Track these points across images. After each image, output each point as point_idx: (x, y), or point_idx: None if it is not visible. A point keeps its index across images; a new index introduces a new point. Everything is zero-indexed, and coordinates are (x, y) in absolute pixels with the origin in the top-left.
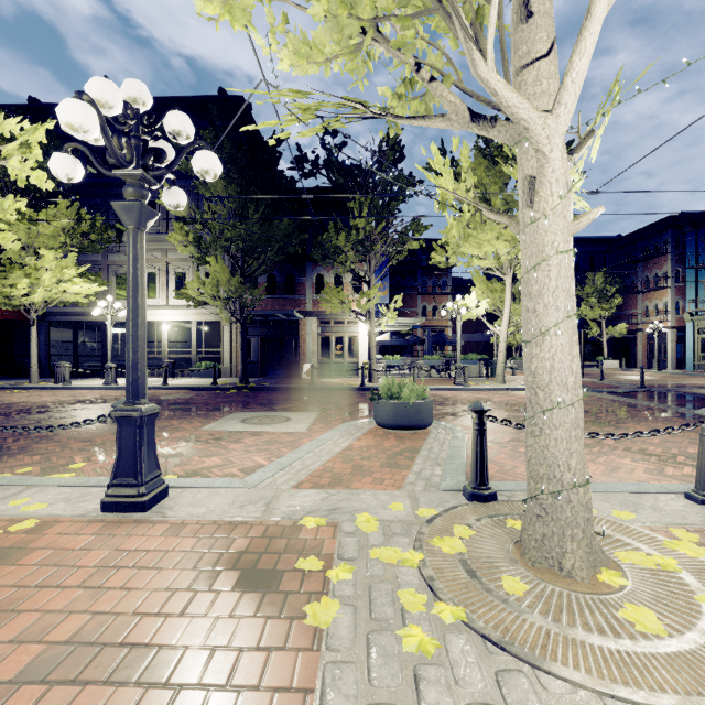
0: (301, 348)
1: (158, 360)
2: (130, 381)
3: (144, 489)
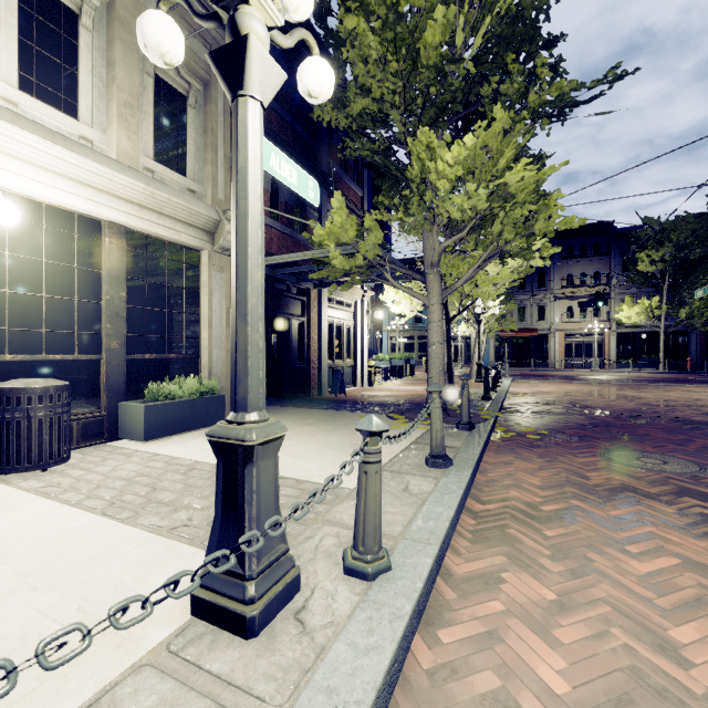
0: (312, 341)
1: None
2: None
3: None
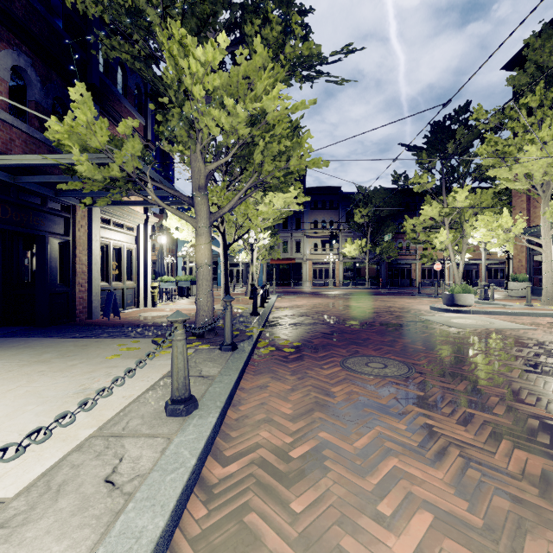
0: (79, 262)
1: None
2: None
3: None
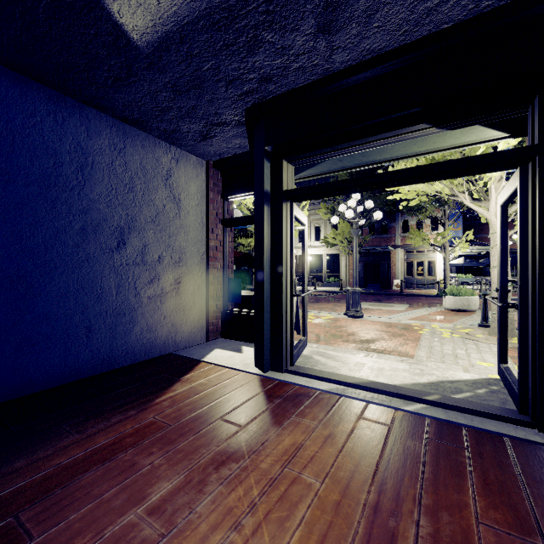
0: (391, 269)
1: None
2: (354, 281)
3: (359, 312)
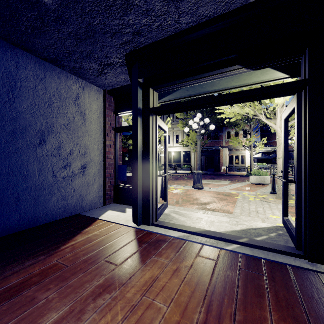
0: (220, 160)
1: (170, 164)
2: (198, 167)
3: (201, 186)
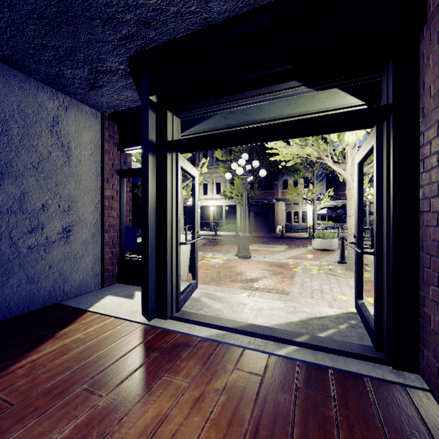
0: (275, 217)
1: (208, 223)
2: (244, 227)
3: (248, 254)
